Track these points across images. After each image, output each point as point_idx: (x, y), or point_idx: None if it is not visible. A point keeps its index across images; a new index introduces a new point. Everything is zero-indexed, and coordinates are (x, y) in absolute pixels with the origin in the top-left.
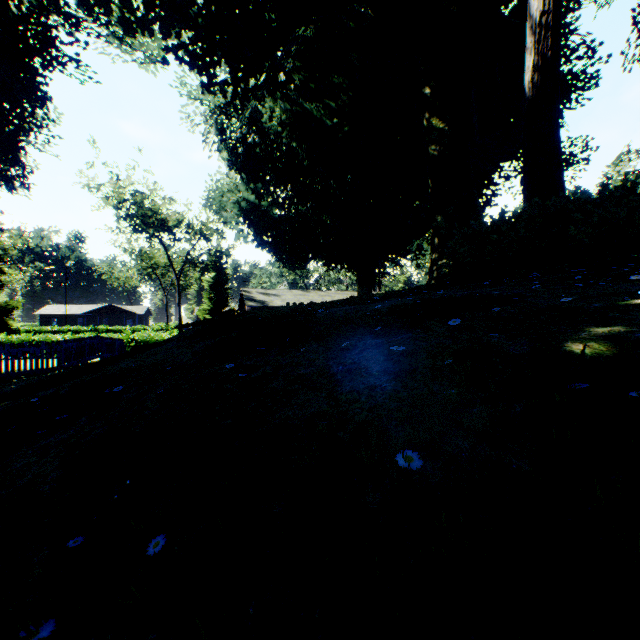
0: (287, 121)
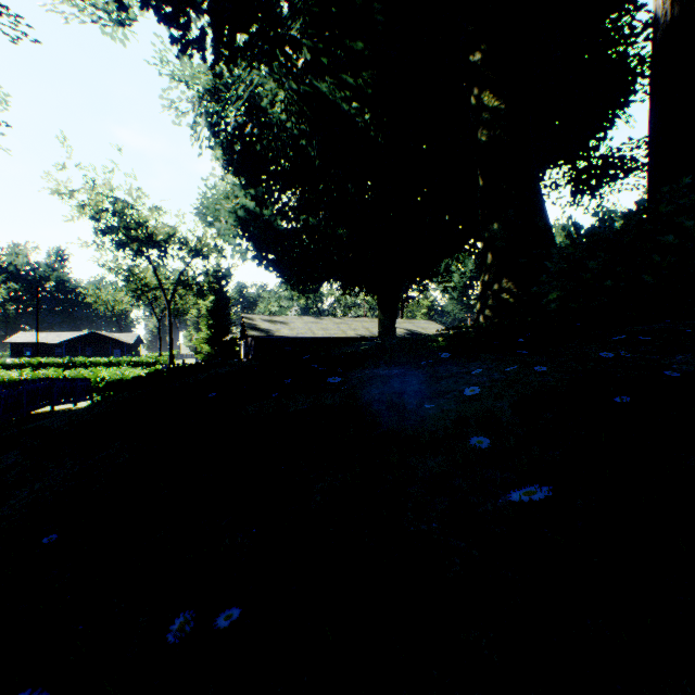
0: (293, 107)
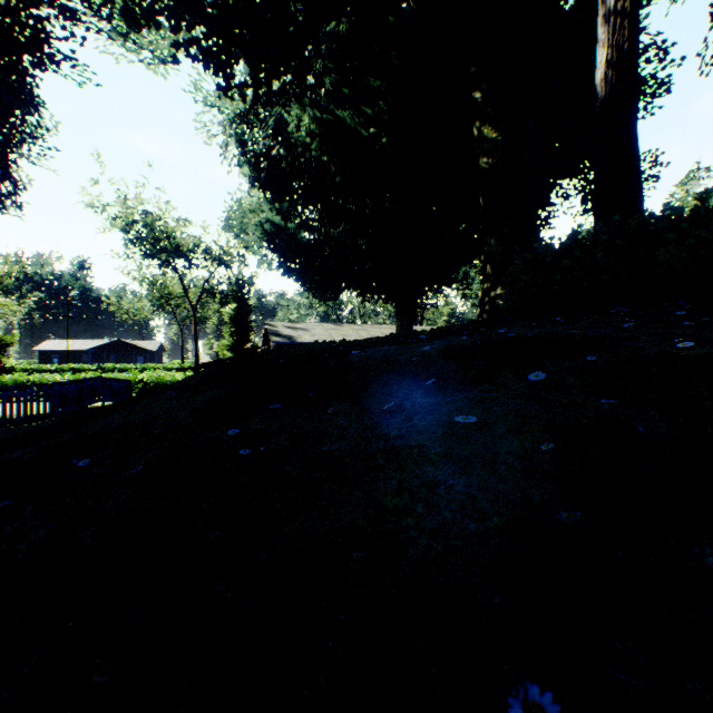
0: (317, 131)
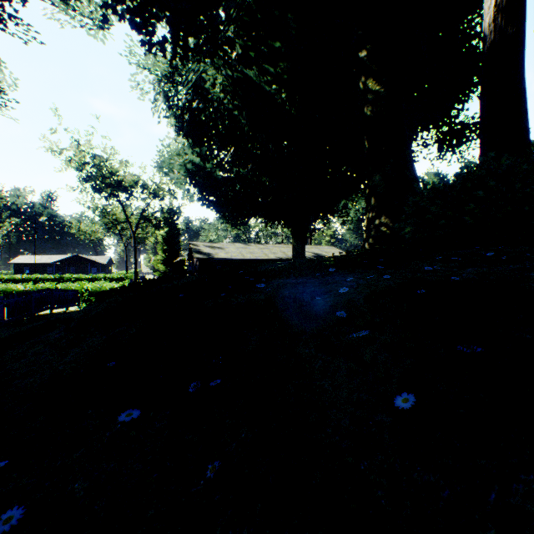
0: (229, 88)
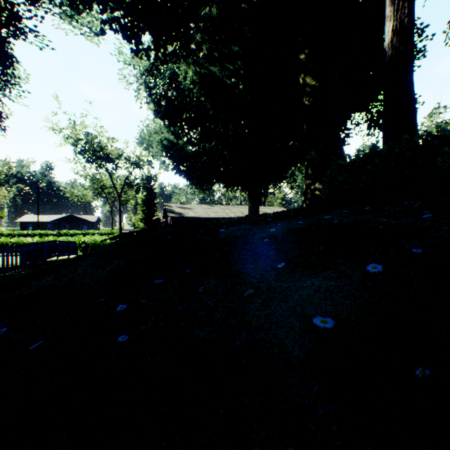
0: (197, 81)
